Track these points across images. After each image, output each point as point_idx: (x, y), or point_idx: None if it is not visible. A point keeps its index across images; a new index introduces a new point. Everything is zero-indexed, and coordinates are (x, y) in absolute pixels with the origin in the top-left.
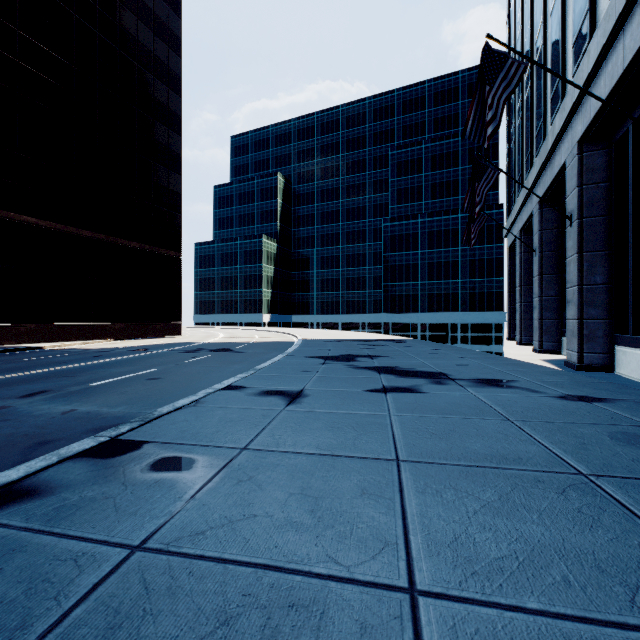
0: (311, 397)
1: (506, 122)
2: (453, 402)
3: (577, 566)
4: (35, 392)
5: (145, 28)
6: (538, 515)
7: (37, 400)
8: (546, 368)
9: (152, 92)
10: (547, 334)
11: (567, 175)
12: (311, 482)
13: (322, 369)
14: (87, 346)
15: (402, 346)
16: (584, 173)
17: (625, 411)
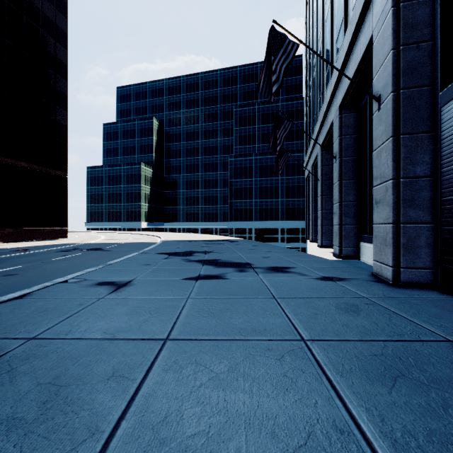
0: (134, 286)
1: (305, 94)
2: (243, 285)
3: (255, 434)
4: None
5: None
6: (250, 383)
7: None
8: (319, 258)
9: (40, 42)
10: (325, 235)
11: (334, 129)
12: (69, 369)
13: (161, 263)
14: None
15: (233, 244)
16: (343, 127)
17: (354, 287)
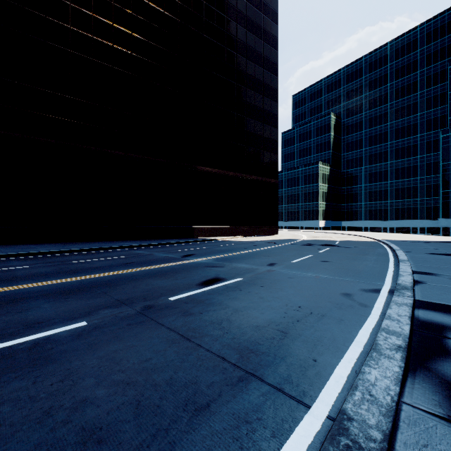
0: None
1: None
2: None
3: None
4: (269, 263)
5: (258, 40)
6: None
7: (281, 268)
8: None
9: (262, 79)
10: None
11: None
12: None
13: None
14: (236, 239)
15: None
16: None
17: None
